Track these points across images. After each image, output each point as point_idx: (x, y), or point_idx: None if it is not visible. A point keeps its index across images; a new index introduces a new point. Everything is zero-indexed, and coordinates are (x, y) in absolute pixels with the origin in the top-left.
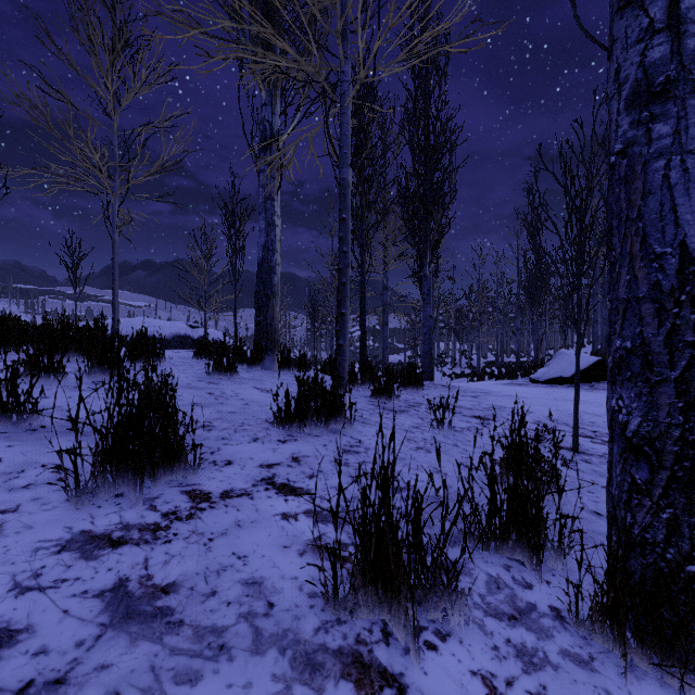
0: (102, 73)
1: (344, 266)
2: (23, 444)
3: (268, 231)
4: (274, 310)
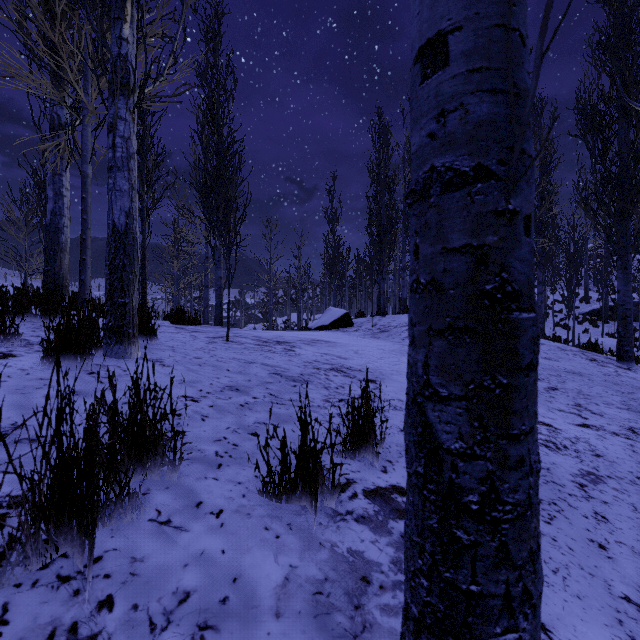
0: None
1: (85, 228)
2: None
3: (56, 200)
4: (62, 262)
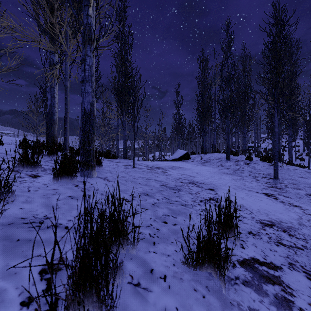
0: None
1: (66, 112)
2: None
3: (52, 99)
4: (54, 129)
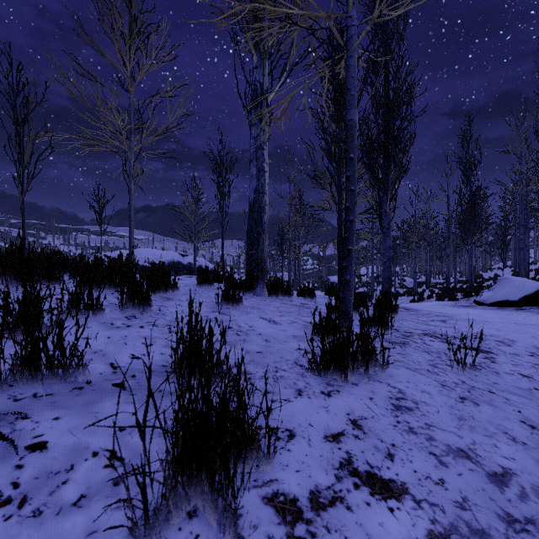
0: (122, 53)
1: (352, 204)
2: (70, 414)
3: (259, 176)
4: (263, 244)
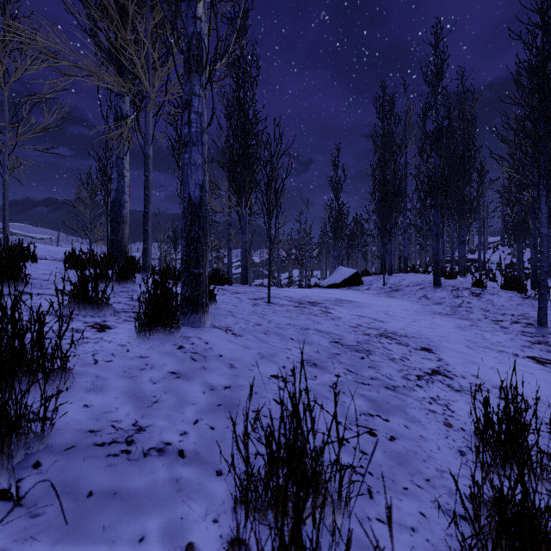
0: None
1: (147, 203)
2: None
3: (119, 180)
4: (123, 232)
